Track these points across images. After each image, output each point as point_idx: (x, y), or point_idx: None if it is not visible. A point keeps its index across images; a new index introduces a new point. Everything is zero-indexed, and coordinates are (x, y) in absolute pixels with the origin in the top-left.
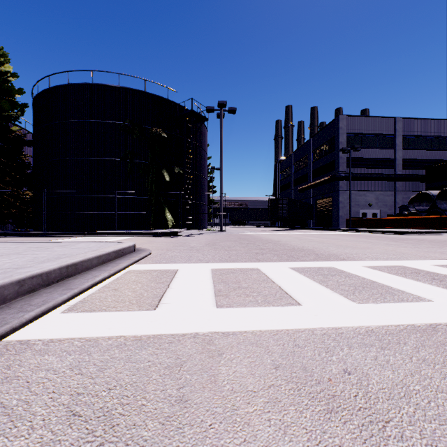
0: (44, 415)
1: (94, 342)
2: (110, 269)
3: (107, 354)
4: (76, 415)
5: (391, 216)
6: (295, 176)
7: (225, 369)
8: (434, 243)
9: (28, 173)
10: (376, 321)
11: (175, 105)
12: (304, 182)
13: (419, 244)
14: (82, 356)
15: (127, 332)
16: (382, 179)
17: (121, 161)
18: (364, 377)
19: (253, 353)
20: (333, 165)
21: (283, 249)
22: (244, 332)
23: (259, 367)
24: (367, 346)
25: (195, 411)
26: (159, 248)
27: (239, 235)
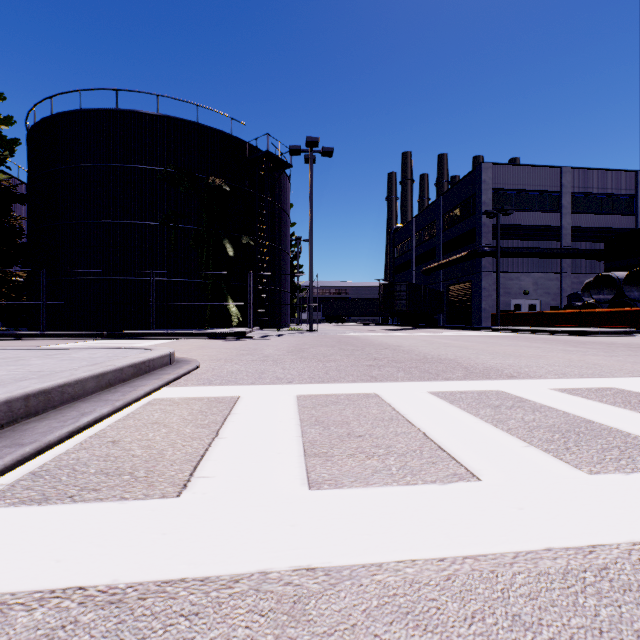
0: None
1: None
2: (116, 399)
3: None
4: None
5: (556, 309)
6: (418, 251)
7: None
8: (633, 349)
9: (20, 244)
10: None
11: (243, 144)
12: (431, 260)
13: (612, 350)
14: None
15: (96, 571)
16: (543, 256)
17: (161, 226)
18: None
19: None
20: (473, 235)
21: (410, 359)
22: (375, 567)
23: None
24: None
25: None
26: (214, 357)
27: (337, 336)
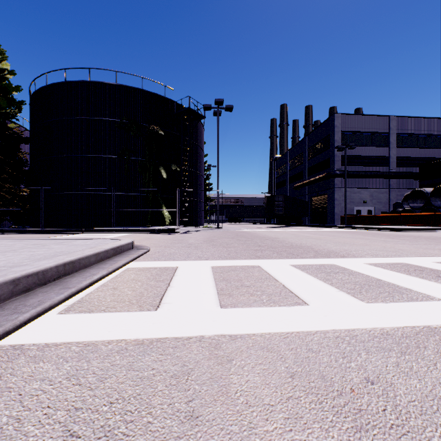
0: (37, 436)
1: (93, 347)
2: (108, 267)
3: (107, 361)
4: (74, 435)
5: (385, 213)
6: (291, 173)
7: (237, 378)
8: (430, 240)
9: (26, 170)
10: (389, 322)
11: (172, 103)
12: (300, 180)
13: (416, 240)
14: (80, 363)
15: (128, 335)
16: (376, 177)
17: (118, 158)
18: (390, 387)
19: (264, 359)
20: (328, 162)
21: (282, 246)
22: (252, 334)
23: (273, 375)
24: (386, 350)
25: (208, 430)
26: (157, 245)
27: (236, 231)
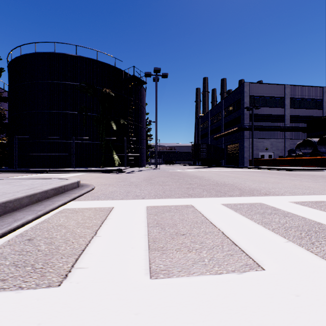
0: None
1: None
2: (39, 210)
3: None
4: None
5: (282, 157)
6: (211, 128)
7: None
8: None
9: (4, 123)
10: None
11: (121, 72)
12: (218, 132)
13: (315, 179)
14: None
15: None
16: (275, 130)
17: (78, 114)
18: None
19: None
20: (239, 119)
21: (209, 184)
22: None
23: None
24: None
25: None
26: (103, 183)
27: (170, 171)
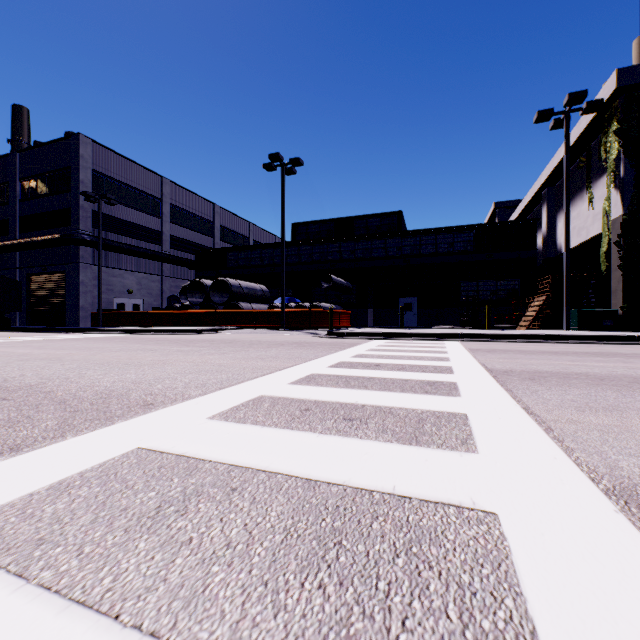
0: None
1: None
2: None
3: None
4: None
5: (158, 309)
6: None
7: None
8: (231, 344)
9: None
10: None
11: None
12: (0, 236)
13: (218, 347)
14: None
15: None
16: (147, 257)
17: None
18: None
19: None
20: (68, 216)
21: None
22: None
23: None
24: None
25: None
26: None
27: None
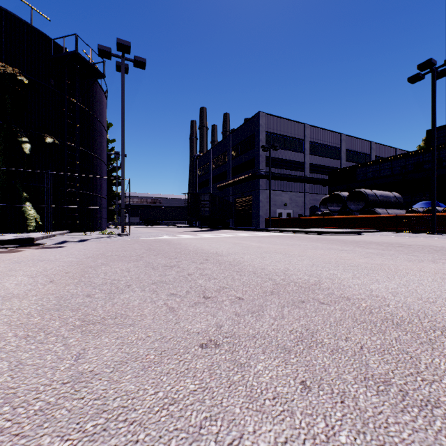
0: None
1: None
2: None
3: None
4: None
5: (302, 216)
6: (214, 173)
7: None
8: (409, 248)
9: None
10: None
11: (47, 40)
12: (223, 180)
13: (402, 251)
14: None
15: None
16: (295, 181)
17: None
18: None
19: None
20: (253, 163)
21: (263, 293)
22: None
23: None
24: None
25: None
26: None
27: (149, 240)
